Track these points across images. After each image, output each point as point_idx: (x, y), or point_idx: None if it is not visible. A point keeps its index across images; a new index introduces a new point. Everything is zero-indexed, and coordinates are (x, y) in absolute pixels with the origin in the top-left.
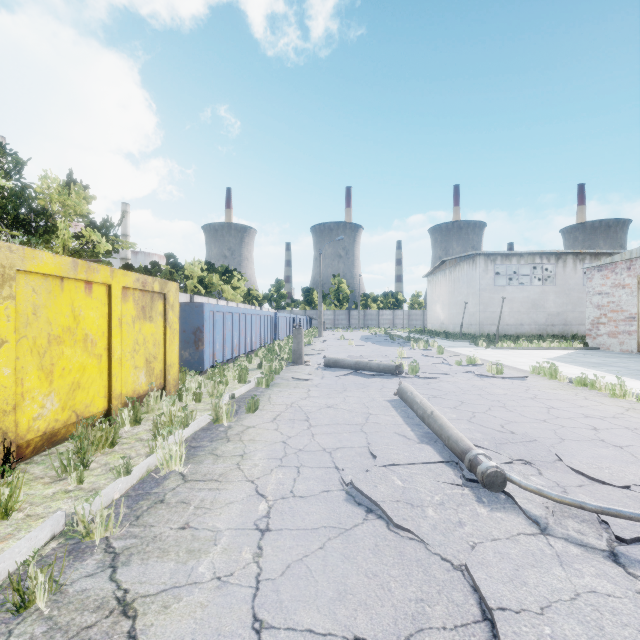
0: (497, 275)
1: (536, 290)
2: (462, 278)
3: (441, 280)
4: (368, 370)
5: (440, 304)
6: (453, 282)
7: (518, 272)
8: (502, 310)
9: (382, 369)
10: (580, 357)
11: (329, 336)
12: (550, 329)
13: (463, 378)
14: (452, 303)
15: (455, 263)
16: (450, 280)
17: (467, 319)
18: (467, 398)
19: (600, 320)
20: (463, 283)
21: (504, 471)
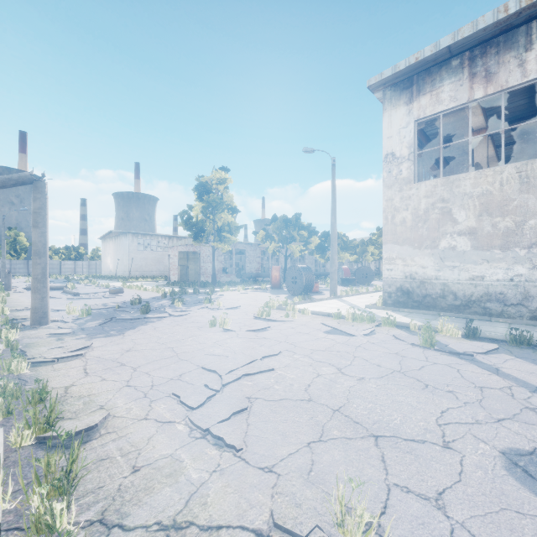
0: (139, 244)
1: (159, 253)
2: (121, 244)
3: (110, 243)
4: (52, 289)
5: (109, 258)
6: (117, 245)
7: (150, 244)
8: (142, 263)
9: (59, 288)
10: (154, 283)
11: (12, 281)
12: (166, 273)
13: (93, 289)
14: (116, 258)
15: (118, 234)
16: (115, 244)
17: (123, 268)
18: (88, 291)
19: (171, 269)
20: (122, 247)
21: (79, 293)
